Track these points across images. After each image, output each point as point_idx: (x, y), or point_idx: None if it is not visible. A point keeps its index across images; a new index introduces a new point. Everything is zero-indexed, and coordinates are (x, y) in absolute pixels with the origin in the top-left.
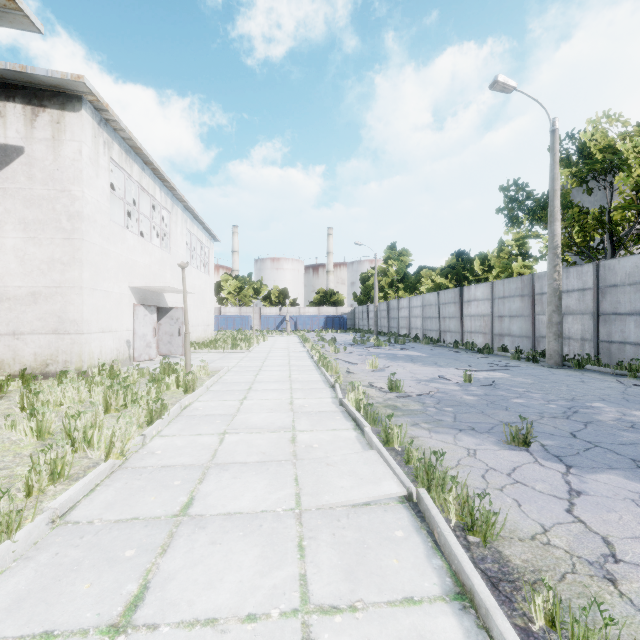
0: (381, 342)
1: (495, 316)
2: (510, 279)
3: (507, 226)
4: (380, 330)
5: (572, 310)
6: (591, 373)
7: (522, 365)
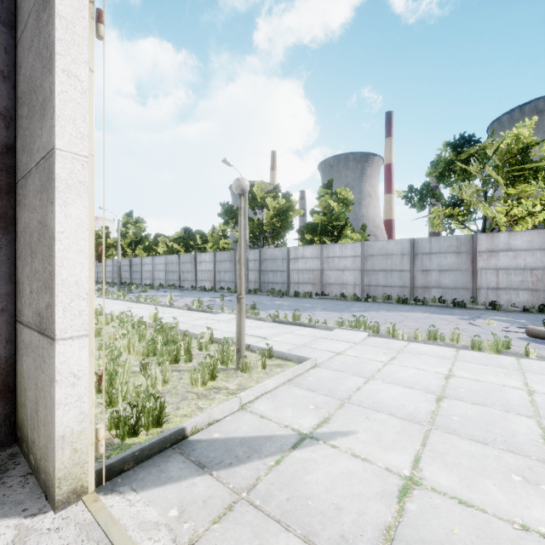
0: (147, 288)
1: (216, 271)
2: (224, 252)
3: (224, 224)
4: (121, 281)
5: (252, 269)
6: (259, 295)
7: (234, 294)
